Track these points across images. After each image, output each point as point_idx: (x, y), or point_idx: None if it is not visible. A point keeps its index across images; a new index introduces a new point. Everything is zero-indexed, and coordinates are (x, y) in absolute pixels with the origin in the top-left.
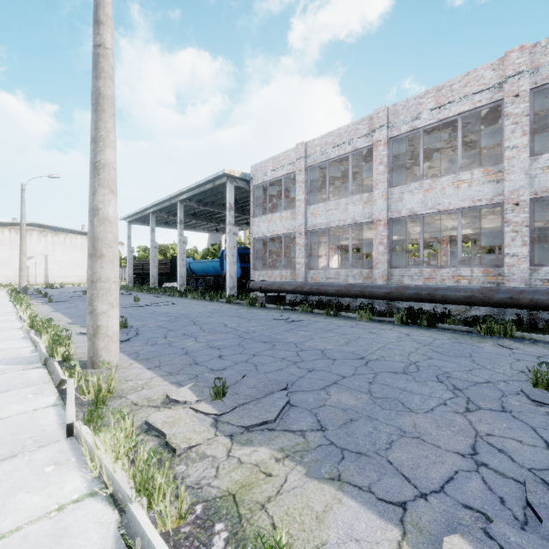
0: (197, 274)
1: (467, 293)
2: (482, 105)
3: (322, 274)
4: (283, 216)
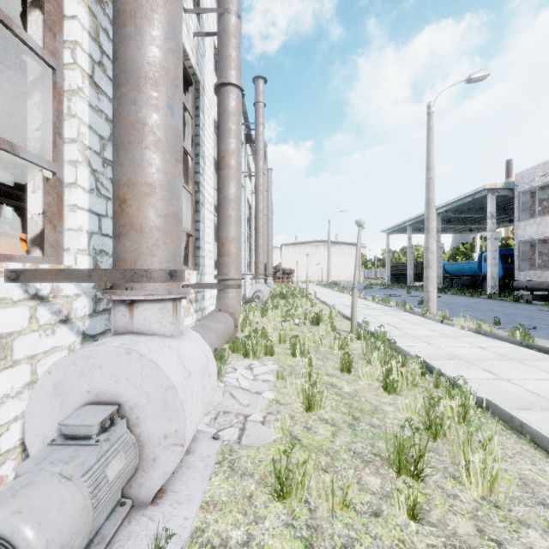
0: (451, 275)
1: None
2: None
3: None
4: None
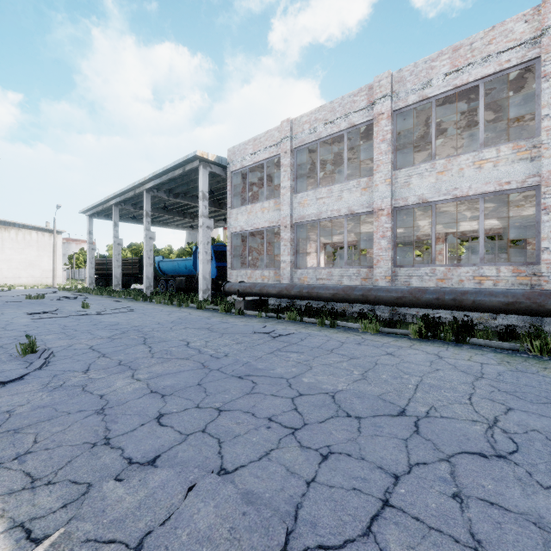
0: (168, 275)
1: (508, 299)
2: (511, 65)
3: (311, 274)
4: (265, 207)
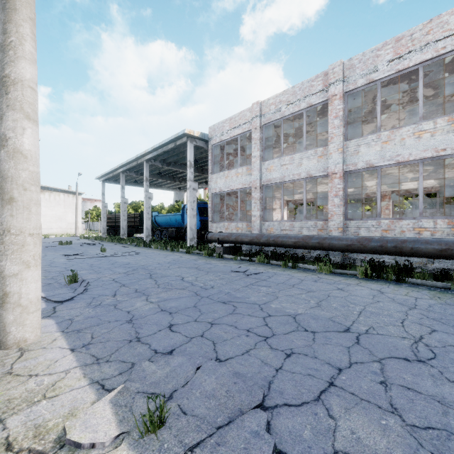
0: (162, 227)
1: (442, 246)
2: (447, 51)
3: (276, 226)
4: (239, 172)
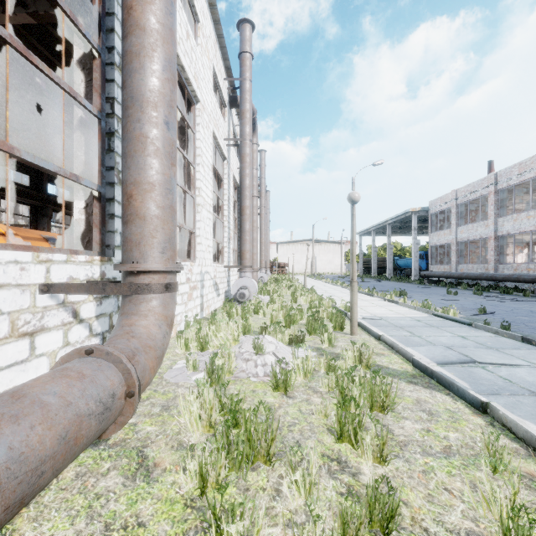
0: (402, 268)
1: (503, 276)
2: None
3: (465, 267)
4: (445, 233)
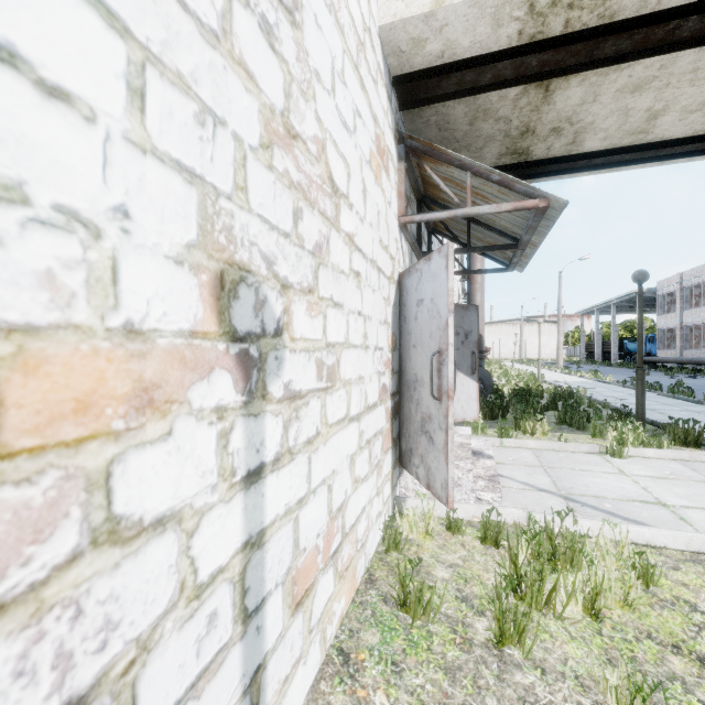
0: (633, 353)
1: None
2: None
3: (689, 352)
4: (671, 316)
